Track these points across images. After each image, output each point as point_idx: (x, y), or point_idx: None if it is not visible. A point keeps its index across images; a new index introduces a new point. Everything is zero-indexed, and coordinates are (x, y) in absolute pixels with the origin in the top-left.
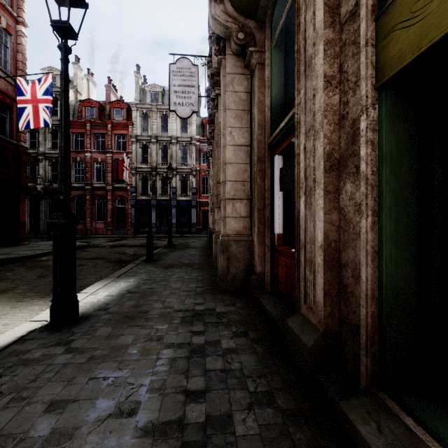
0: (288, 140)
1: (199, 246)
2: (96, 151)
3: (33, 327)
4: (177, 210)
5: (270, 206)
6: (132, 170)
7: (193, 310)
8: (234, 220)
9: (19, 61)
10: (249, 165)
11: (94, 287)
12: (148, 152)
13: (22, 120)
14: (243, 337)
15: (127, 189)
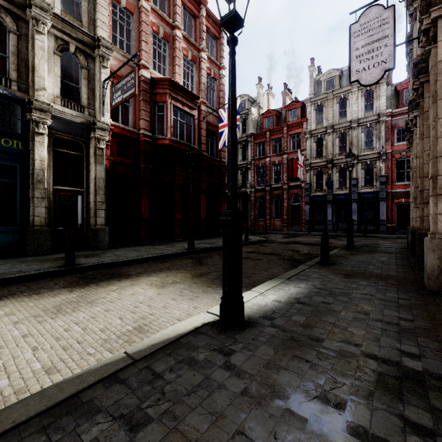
0: None
1: (394, 250)
2: (274, 155)
3: (207, 319)
4: (358, 205)
5: None
6: (306, 167)
7: (399, 365)
8: None
9: (221, 97)
10: None
11: (264, 286)
12: (322, 145)
13: (221, 141)
14: None
15: (301, 186)
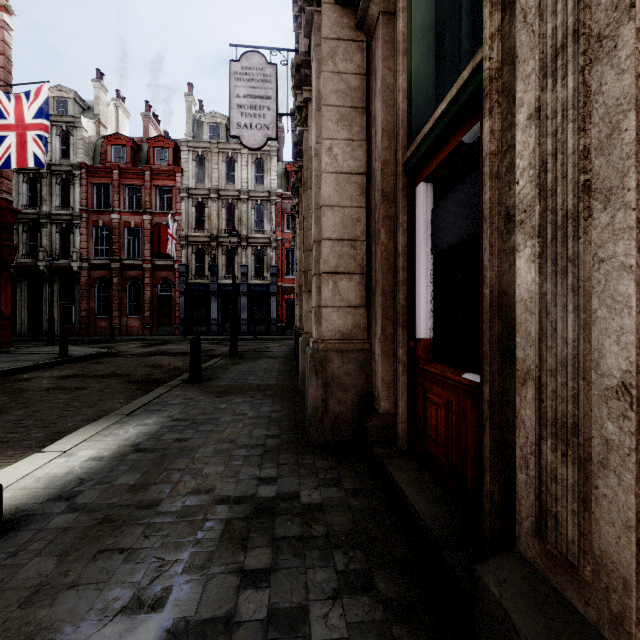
0: (452, 142)
1: (280, 354)
2: (128, 211)
3: None
4: (248, 299)
5: (408, 285)
6: (182, 240)
7: (253, 499)
8: (337, 312)
9: (1, 67)
10: (364, 210)
11: (75, 438)
12: (205, 214)
13: None
14: (364, 594)
15: (173, 268)
